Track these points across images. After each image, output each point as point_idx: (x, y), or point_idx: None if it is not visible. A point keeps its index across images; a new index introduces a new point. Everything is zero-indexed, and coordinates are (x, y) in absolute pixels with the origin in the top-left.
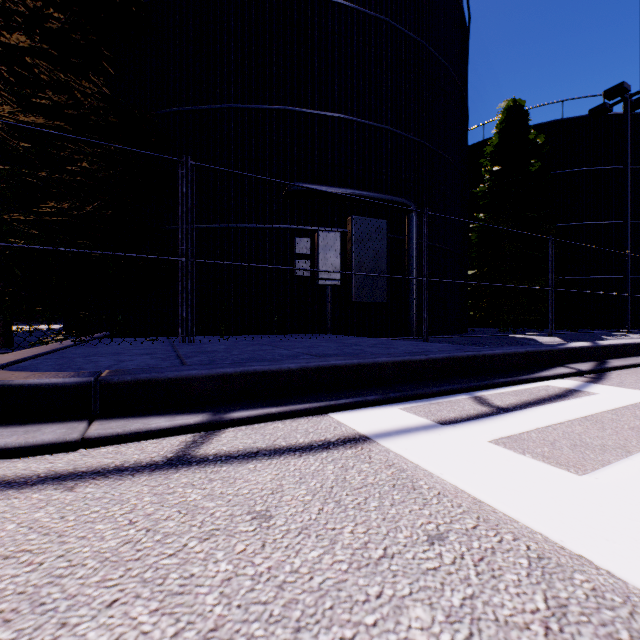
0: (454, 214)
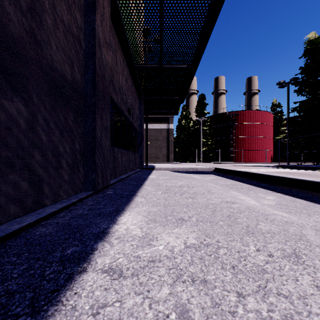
0: None
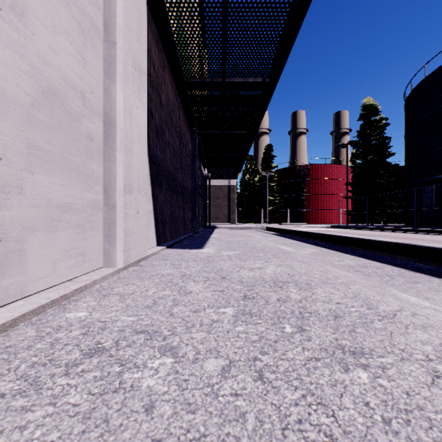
0: None
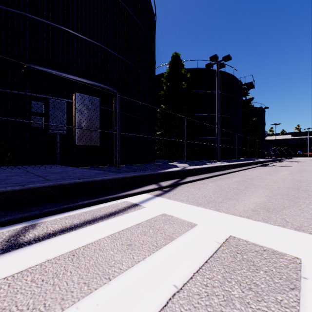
0: (144, 101)
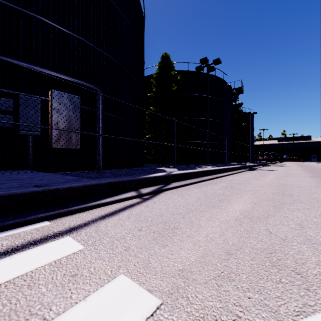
0: (132, 102)
